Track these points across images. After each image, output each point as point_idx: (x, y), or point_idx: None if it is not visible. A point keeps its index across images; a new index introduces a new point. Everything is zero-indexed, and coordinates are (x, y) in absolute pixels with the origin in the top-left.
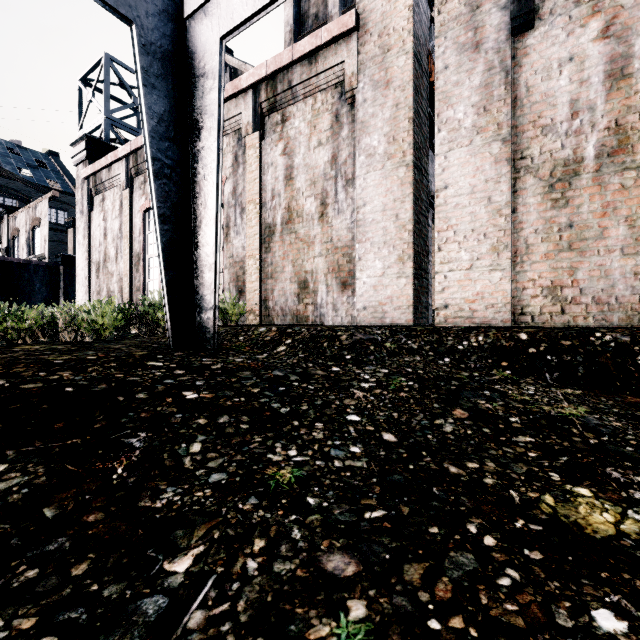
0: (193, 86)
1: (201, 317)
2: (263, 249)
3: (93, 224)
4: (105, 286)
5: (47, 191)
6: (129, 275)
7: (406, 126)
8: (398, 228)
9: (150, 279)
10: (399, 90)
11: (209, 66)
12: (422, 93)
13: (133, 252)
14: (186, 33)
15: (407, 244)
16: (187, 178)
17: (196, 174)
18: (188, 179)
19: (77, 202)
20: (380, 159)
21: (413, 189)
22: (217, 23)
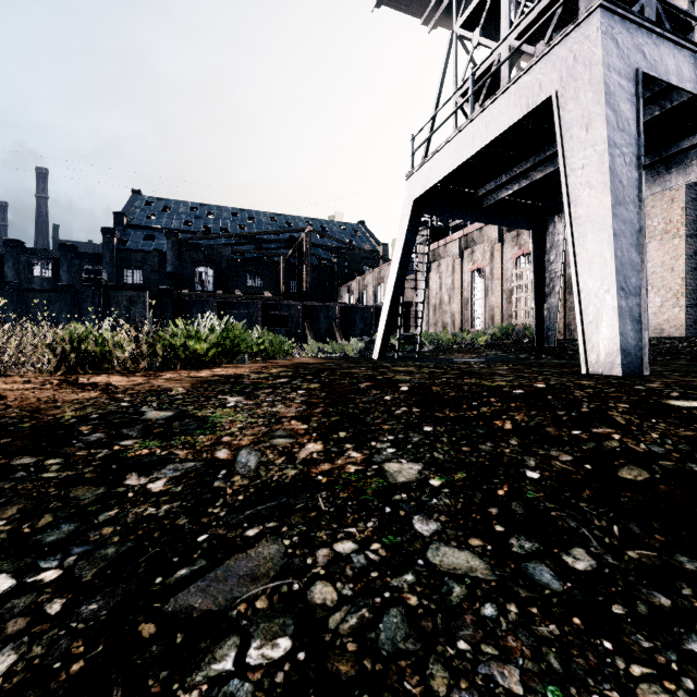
0: (549, 241)
1: (547, 333)
2: (566, 293)
3: (431, 281)
4: (440, 320)
5: (389, 260)
6: (460, 312)
7: (679, 213)
8: (673, 276)
9: (475, 314)
10: (674, 190)
11: (558, 234)
12: (696, 183)
13: (463, 298)
14: (547, 221)
15: (680, 286)
16: (544, 276)
17: (549, 274)
18: (544, 276)
19: (419, 268)
20: (659, 234)
21: (685, 251)
22: (563, 220)
